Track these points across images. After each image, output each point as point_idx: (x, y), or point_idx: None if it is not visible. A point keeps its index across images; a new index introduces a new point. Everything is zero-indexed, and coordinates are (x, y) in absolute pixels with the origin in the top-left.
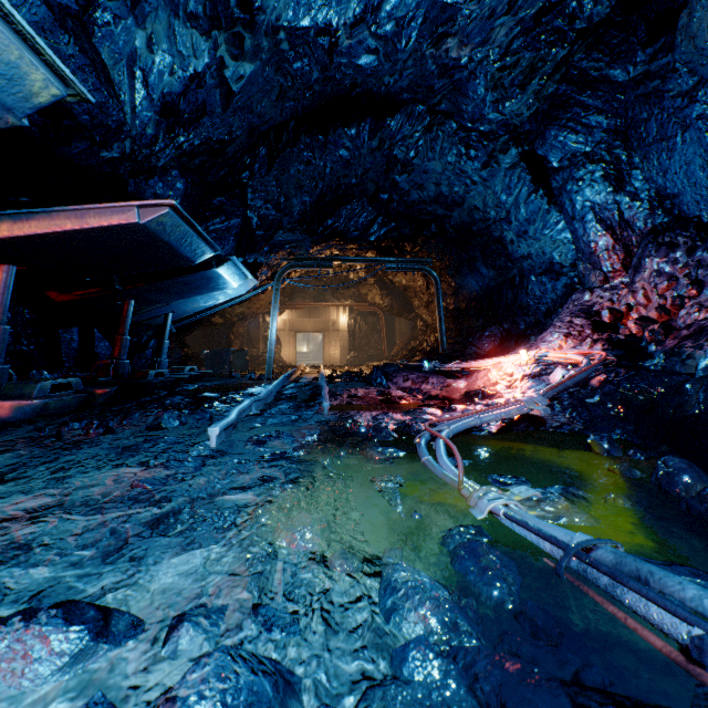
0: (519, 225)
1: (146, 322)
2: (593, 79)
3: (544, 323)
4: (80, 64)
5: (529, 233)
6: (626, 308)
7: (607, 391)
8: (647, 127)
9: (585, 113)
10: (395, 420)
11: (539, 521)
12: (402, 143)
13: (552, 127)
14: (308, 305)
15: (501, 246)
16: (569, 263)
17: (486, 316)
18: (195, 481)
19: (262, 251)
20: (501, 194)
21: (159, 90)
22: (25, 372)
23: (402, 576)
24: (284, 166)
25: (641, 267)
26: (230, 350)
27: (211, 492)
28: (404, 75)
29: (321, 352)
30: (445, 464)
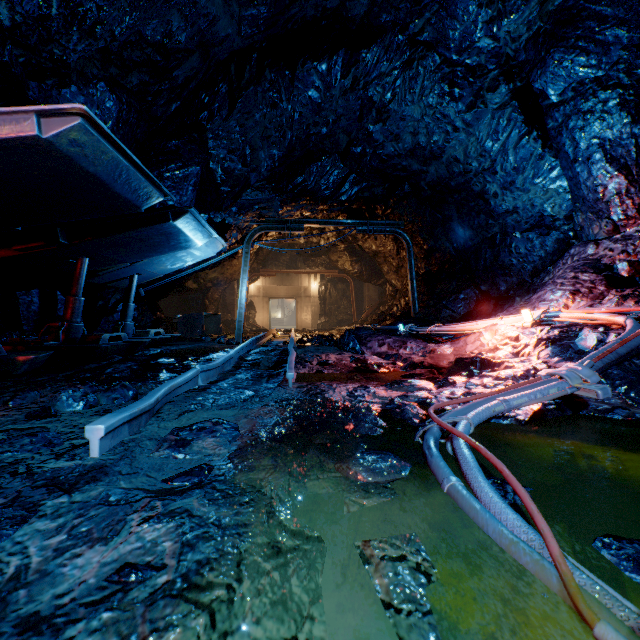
0: (505, 175)
1: (111, 284)
2: None
3: (531, 283)
4: None
5: (516, 184)
6: None
7: None
8: None
9: (601, 26)
10: (379, 398)
11: None
12: (378, 81)
13: (556, 50)
14: (280, 272)
15: (482, 201)
16: (563, 215)
17: (460, 279)
18: None
19: (230, 212)
20: (486, 140)
21: None
22: None
23: None
24: (248, 108)
25: None
26: (203, 314)
27: None
28: None
29: (294, 318)
30: (495, 504)
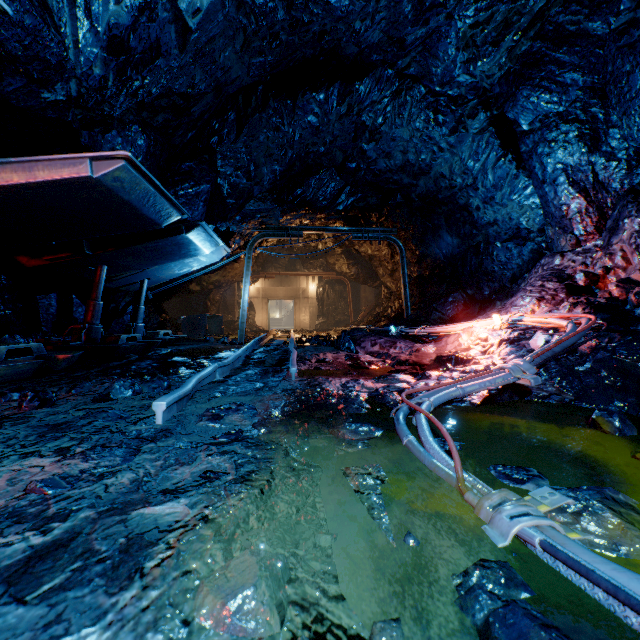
0: (486, 191)
1: (123, 288)
2: (570, 33)
3: (510, 288)
4: None
5: (496, 199)
6: (603, 270)
7: (601, 357)
8: (630, 80)
9: (560, 70)
10: (366, 388)
11: (597, 559)
12: (370, 108)
13: (524, 87)
14: (279, 274)
15: (467, 213)
16: (536, 228)
17: (449, 283)
18: (115, 480)
19: (234, 220)
20: (468, 160)
21: (105, 21)
22: None
23: None
24: (253, 132)
25: (618, 228)
26: (206, 315)
27: (130, 500)
28: (376, 19)
29: (292, 318)
30: (433, 448)
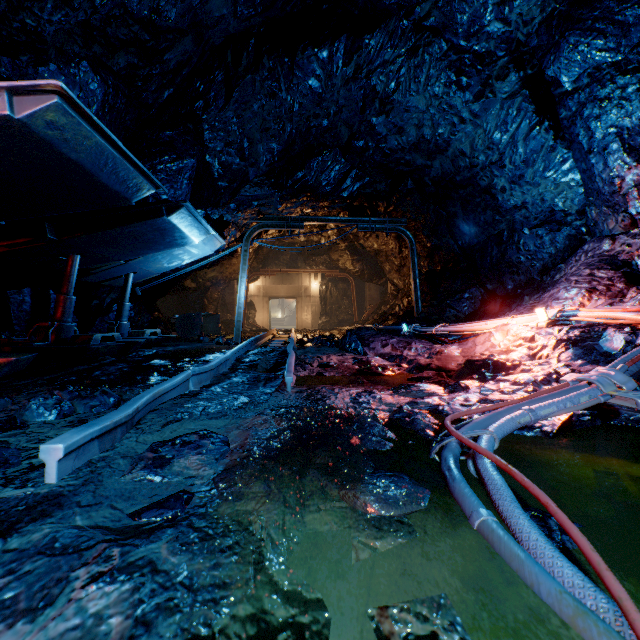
0: (514, 168)
1: (106, 283)
2: None
3: (540, 281)
4: None
5: (525, 178)
6: None
7: None
8: None
9: (621, 6)
10: (385, 405)
11: None
12: (381, 69)
13: (572, 33)
14: (280, 272)
15: (489, 196)
16: (575, 210)
17: (464, 278)
18: None
19: (229, 208)
20: (495, 132)
21: None
22: None
23: None
24: (245, 98)
25: None
26: (201, 314)
27: None
28: None
29: (294, 318)
30: (544, 551)
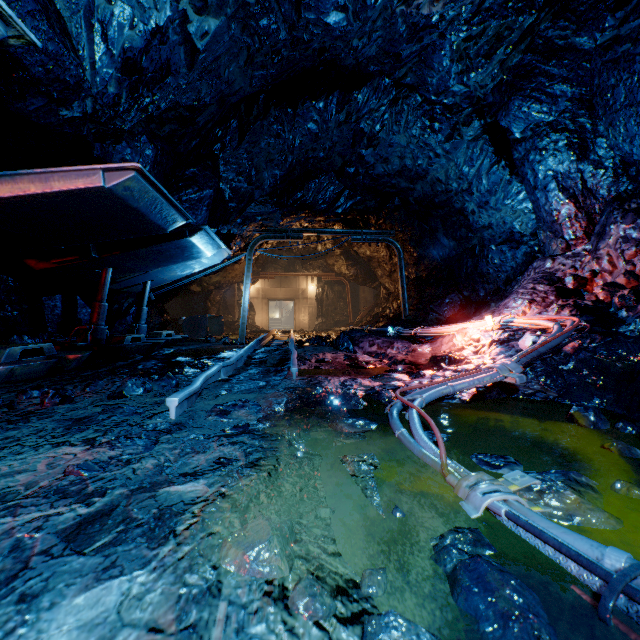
0: (480, 196)
1: (126, 290)
2: (559, 47)
3: (504, 290)
4: (28, 9)
5: (490, 204)
6: (591, 274)
7: (583, 357)
8: (615, 94)
9: (550, 82)
10: (364, 387)
11: (551, 525)
12: (368, 116)
13: (516, 98)
14: (279, 275)
15: (462, 216)
16: (529, 232)
17: (446, 284)
18: (141, 465)
19: (235, 223)
20: (463, 166)
21: (120, 44)
22: (7, 337)
23: (393, 639)
24: (255, 139)
25: (605, 234)
26: (207, 316)
27: (156, 481)
28: (373, 38)
29: (291, 318)
30: (422, 439)
